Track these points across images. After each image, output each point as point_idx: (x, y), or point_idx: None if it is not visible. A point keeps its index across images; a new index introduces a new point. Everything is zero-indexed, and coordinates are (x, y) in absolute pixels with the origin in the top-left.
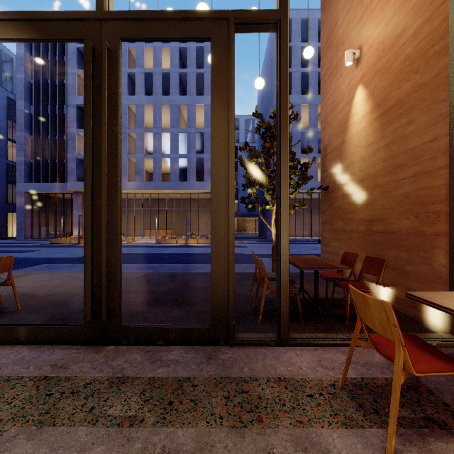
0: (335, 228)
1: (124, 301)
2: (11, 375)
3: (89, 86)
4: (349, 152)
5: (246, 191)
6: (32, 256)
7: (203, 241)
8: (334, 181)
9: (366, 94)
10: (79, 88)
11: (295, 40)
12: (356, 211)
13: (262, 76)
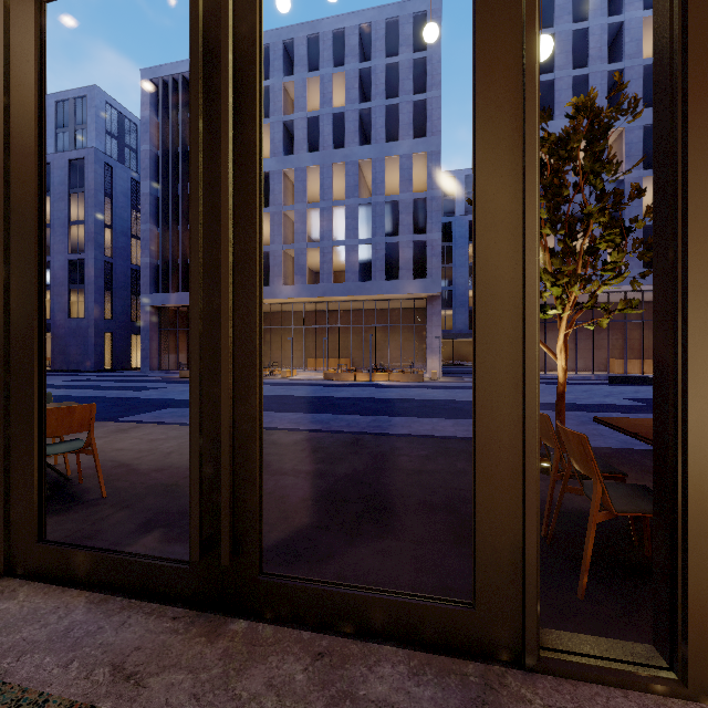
0: None
1: (273, 492)
2: (30, 686)
3: (196, 45)
4: None
5: (467, 295)
6: (154, 396)
7: (397, 377)
8: None
9: None
10: None
11: (561, 22)
12: None
13: None
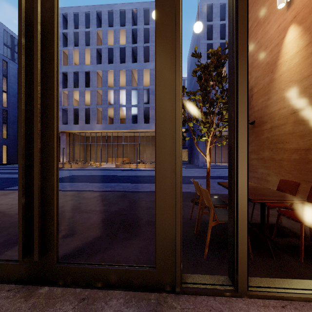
0: (263, 156)
1: (78, 221)
2: None
3: (20, 0)
4: (278, 88)
5: None
6: None
7: (148, 166)
8: (261, 116)
9: (300, 31)
10: (63, 60)
11: (215, 20)
12: (287, 141)
13: (190, 48)
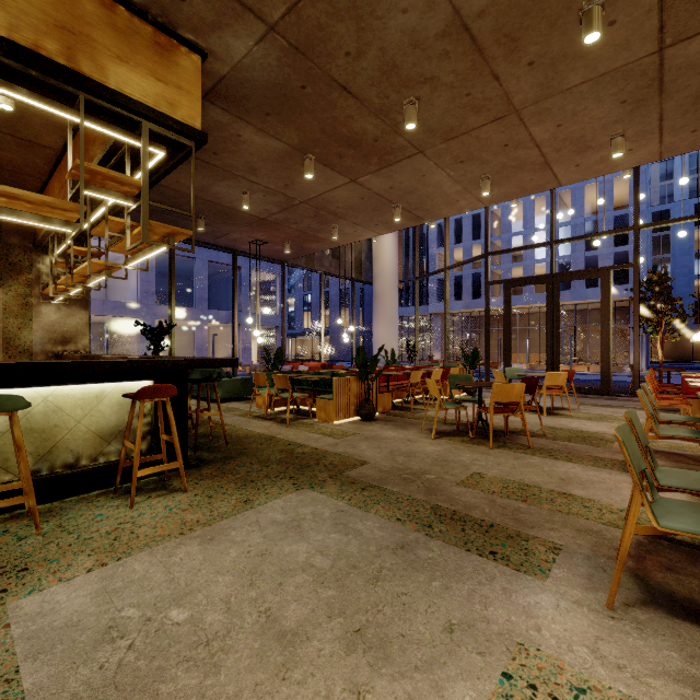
0: None
1: None
2: None
3: (549, 302)
4: None
5: (691, 286)
6: None
7: (596, 369)
8: None
9: None
10: None
11: None
12: None
13: None
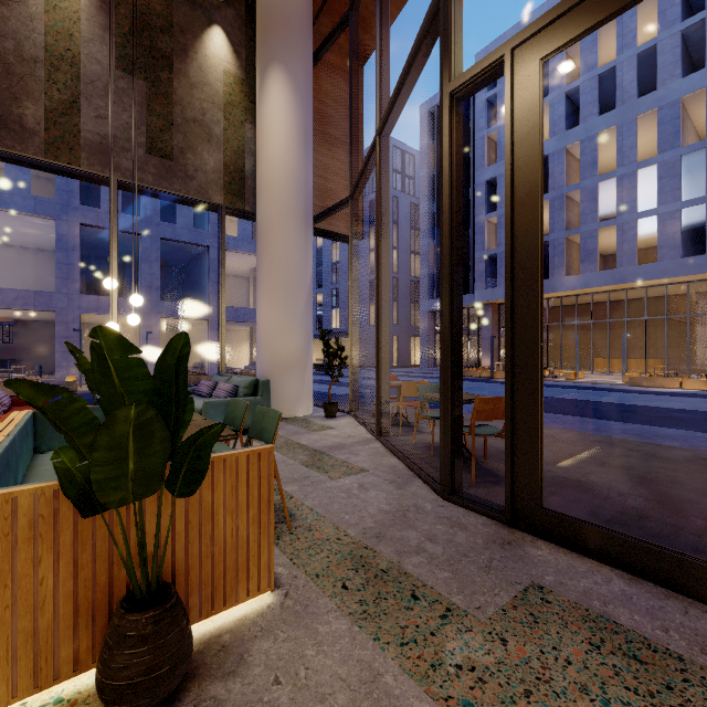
0: None
1: None
2: (645, 636)
3: None
4: None
5: None
6: None
7: None
8: None
9: None
10: (488, 155)
11: None
12: None
13: None
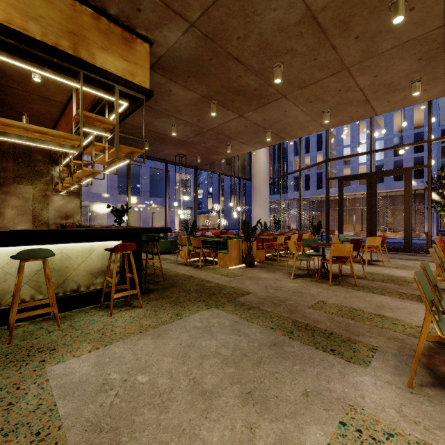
0: None
1: None
2: None
3: (369, 191)
4: None
5: None
6: None
7: (401, 235)
8: None
9: None
10: None
11: None
12: None
13: None
